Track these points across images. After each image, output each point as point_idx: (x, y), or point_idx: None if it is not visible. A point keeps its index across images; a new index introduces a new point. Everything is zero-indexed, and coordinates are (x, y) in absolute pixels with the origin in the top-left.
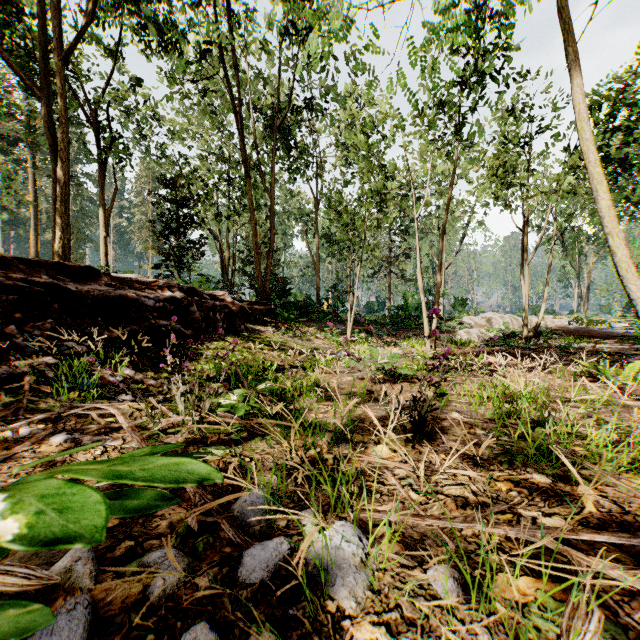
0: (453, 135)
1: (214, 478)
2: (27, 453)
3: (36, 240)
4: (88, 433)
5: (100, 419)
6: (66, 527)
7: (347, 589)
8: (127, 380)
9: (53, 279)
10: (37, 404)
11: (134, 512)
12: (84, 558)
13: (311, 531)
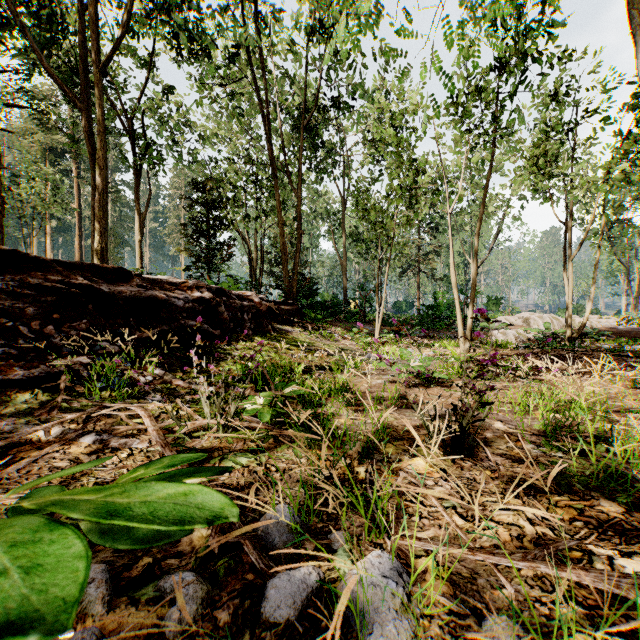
0: (491, 123)
1: (229, 515)
2: (57, 454)
3: (80, 245)
4: (116, 434)
5: (128, 420)
6: (32, 596)
7: (387, 639)
8: (156, 380)
9: (88, 281)
10: (70, 403)
11: (142, 543)
12: (97, 580)
13: (347, 586)
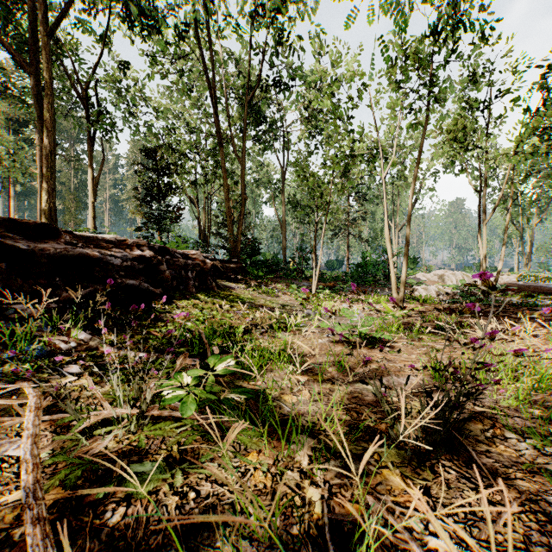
0: (427, 88)
1: None
2: None
3: None
4: None
5: (20, 408)
6: None
7: None
8: (80, 346)
9: (2, 236)
10: None
11: None
12: None
13: None
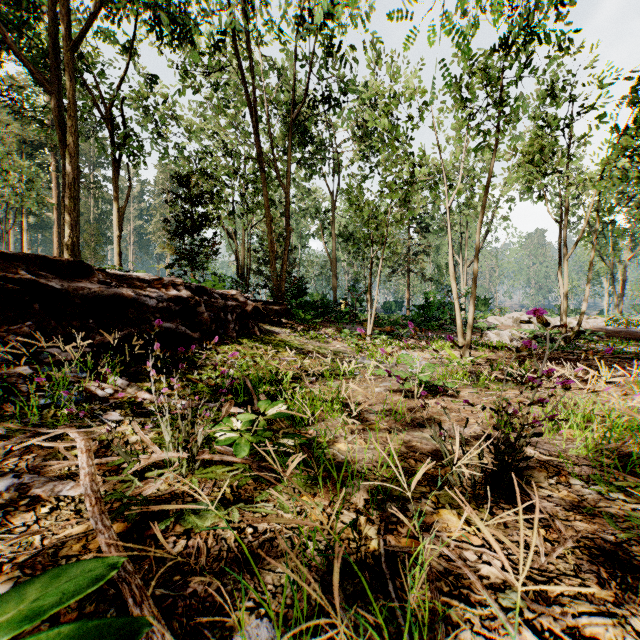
0: (496, 107)
1: None
2: None
3: (59, 242)
4: (46, 473)
5: (66, 452)
6: None
7: None
8: (117, 393)
9: (34, 275)
10: None
11: None
12: None
13: None
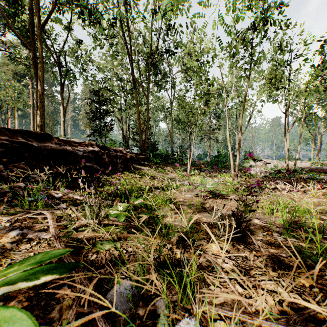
0: (249, 57)
1: None
2: None
3: (33, 124)
4: (33, 229)
5: (42, 220)
6: None
7: None
8: (64, 196)
9: (25, 140)
10: (8, 210)
11: None
12: None
13: None
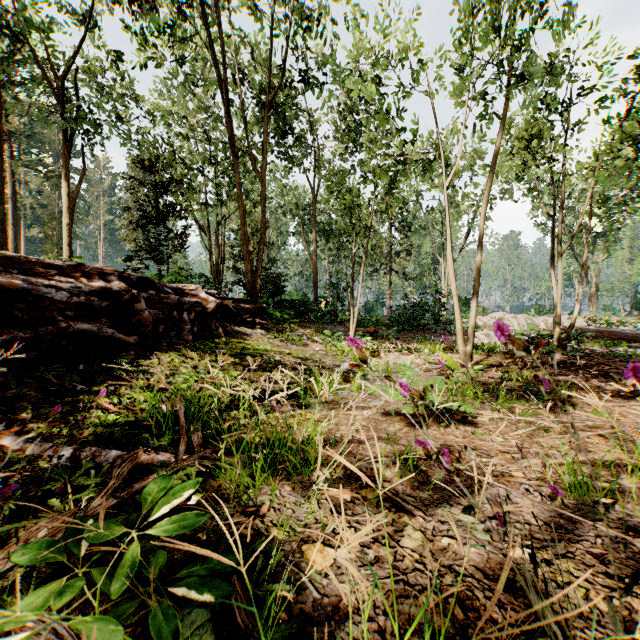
0: (511, 56)
1: None
2: None
3: (15, 235)
4: None
5: None
6: None
7: None
8: None
9: None
10: None
11: None
12: None
13: None
